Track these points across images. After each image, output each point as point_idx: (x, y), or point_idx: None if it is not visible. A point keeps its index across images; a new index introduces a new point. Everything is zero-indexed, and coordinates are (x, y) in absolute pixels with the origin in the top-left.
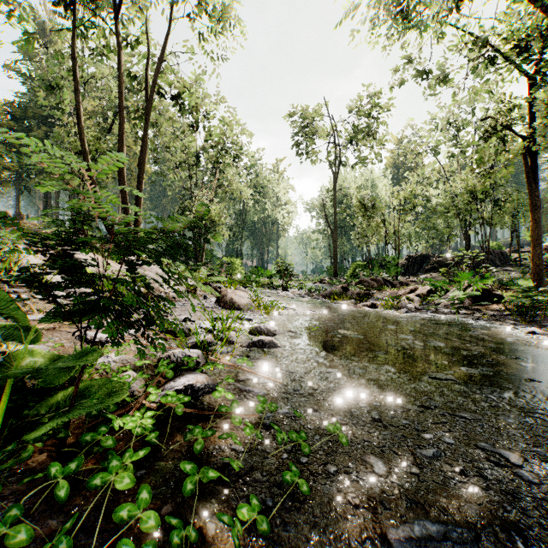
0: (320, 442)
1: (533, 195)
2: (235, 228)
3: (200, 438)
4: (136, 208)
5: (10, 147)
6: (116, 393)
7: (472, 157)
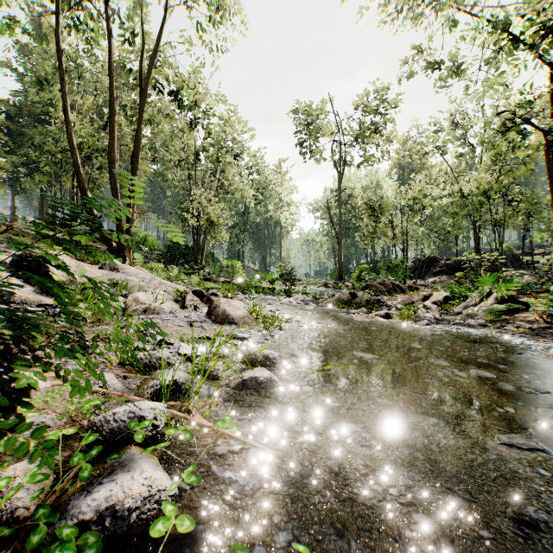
0: None
1: None
2: (236, 229)
3: None
4: None
5: (4, 146)
6: None
7: (482, 156)
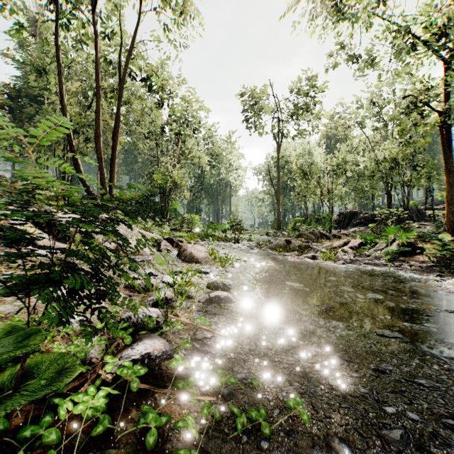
0: (281, 420)
1: (448, 162)
2: (194, 189)
3: (154, 427)
4: (90, 176)
5: None
6: (67, 370)
7: (393, 129)
